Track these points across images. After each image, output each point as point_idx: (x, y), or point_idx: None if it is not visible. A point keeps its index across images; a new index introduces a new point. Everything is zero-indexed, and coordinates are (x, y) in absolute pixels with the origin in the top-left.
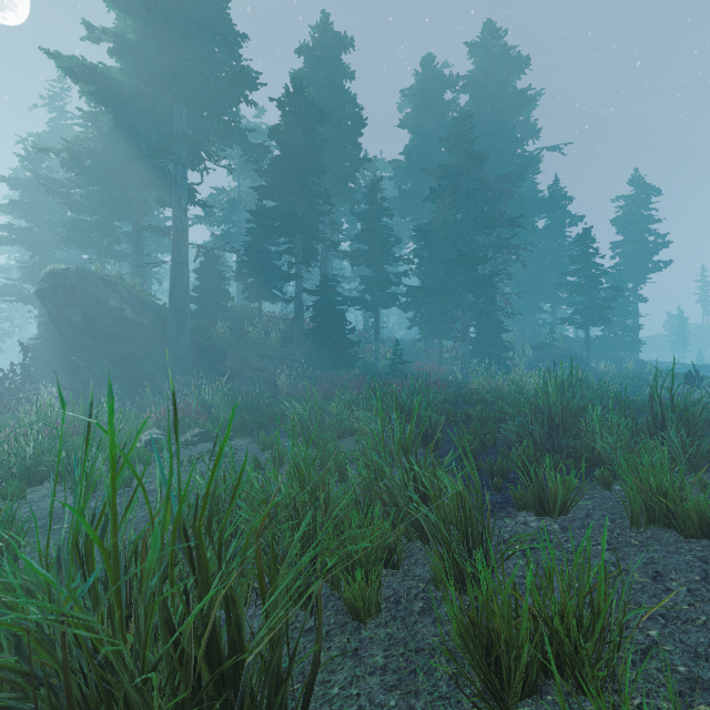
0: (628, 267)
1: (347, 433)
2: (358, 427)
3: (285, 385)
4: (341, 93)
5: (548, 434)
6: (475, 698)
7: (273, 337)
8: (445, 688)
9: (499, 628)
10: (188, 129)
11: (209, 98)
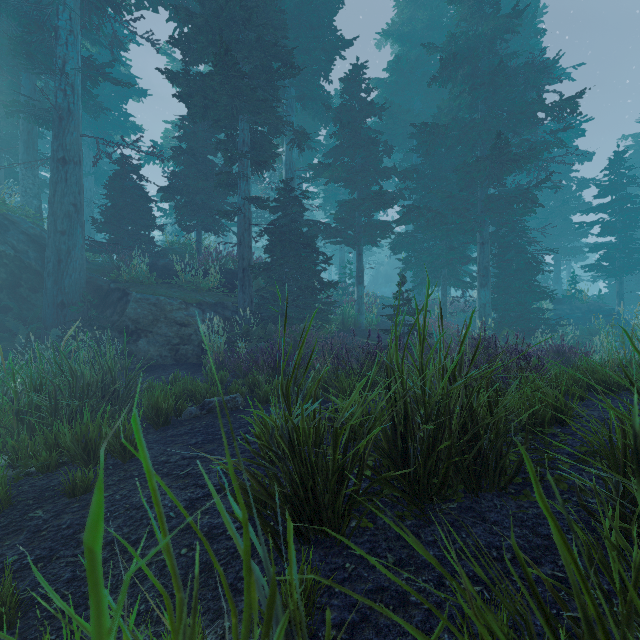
0: None
1: None
2: None
3: (216, 347)
4: None
5: None
6: None
7: (211, 278)
8: None
9: None
10: None
11: None
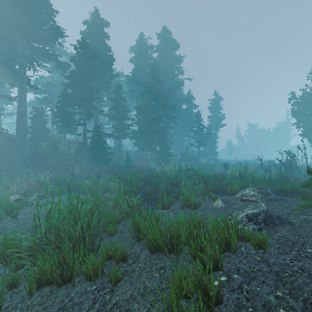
0: (213, 125)
1: (107, 191)
2: (111, 188)
3: (78, 172)
4: (104, 45)
5: (171, 187)
6: (133, 237)
7: (72, 150)
8: (129, 241)
9: (140, 226)
10: (26, 50)
11: (38, 38)
